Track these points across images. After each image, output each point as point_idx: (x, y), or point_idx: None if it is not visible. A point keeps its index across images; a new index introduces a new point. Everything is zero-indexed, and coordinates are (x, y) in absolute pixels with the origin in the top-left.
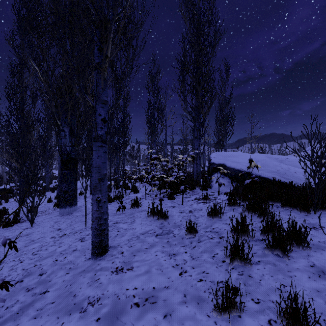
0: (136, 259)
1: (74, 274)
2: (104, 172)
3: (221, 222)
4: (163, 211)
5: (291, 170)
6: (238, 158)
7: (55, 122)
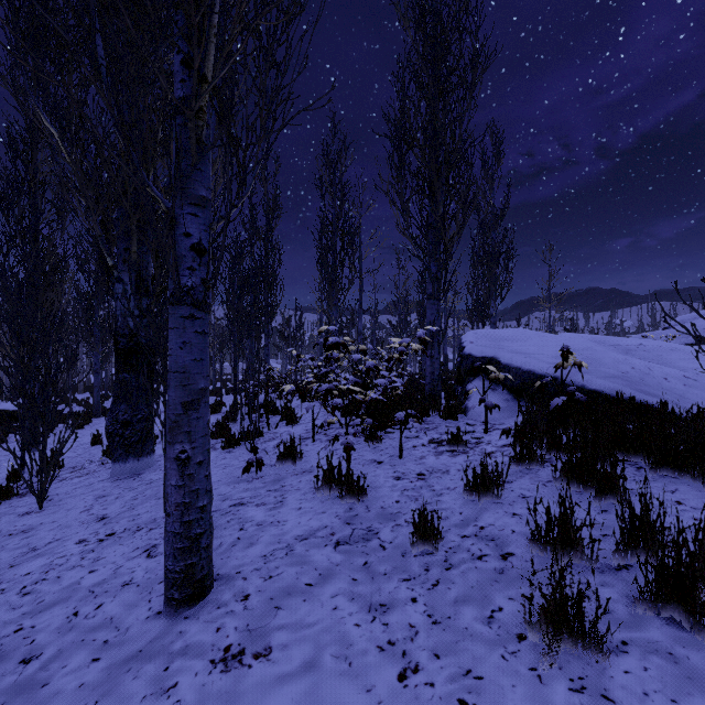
0: (282, 620)
1: (112, 665)
2: (200, 385)
3: (502, 509)
4: (355, 473)
5: (655, 374)
6: (526, 343)
7: (101, 261)
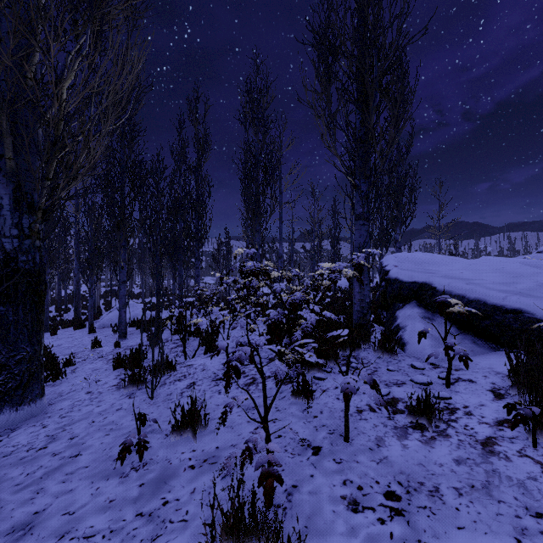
0: None
1: None
2: None
3: None
4: None
5: None
6: (453, 267)
7: None
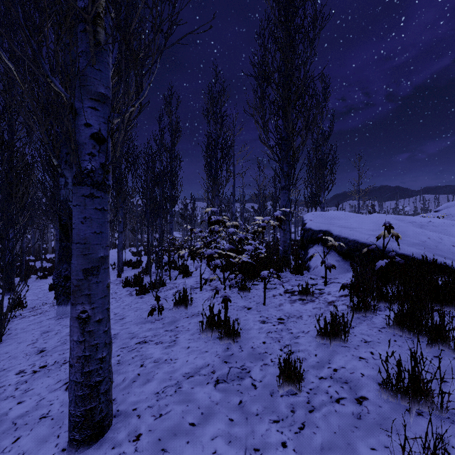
0: None
1: None
2: (99, 254)
3: (349, 352)
4: (230, 317)
5: (446, 242)
6: (349, 221)
7: (49, 161)
